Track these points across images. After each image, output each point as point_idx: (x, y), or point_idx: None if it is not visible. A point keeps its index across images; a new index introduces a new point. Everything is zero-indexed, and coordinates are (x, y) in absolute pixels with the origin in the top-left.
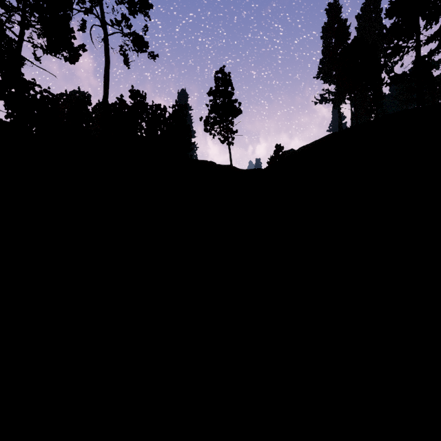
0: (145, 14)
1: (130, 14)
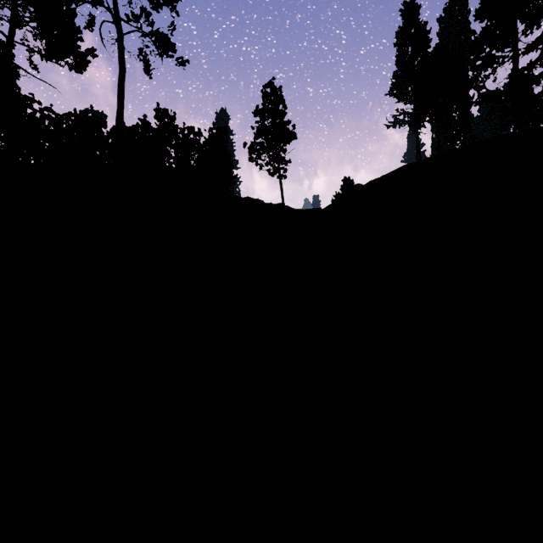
0: (172, 8)
1: (152, 8)
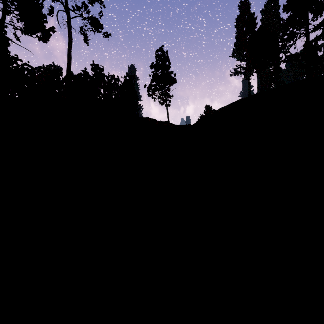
0: (101, 2)
1: (89, 2)
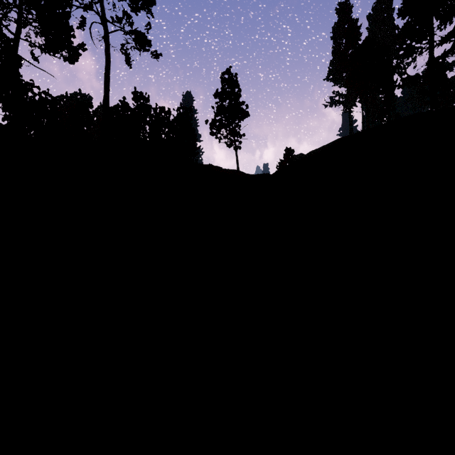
0: (148, 11)
1: (132, 11)
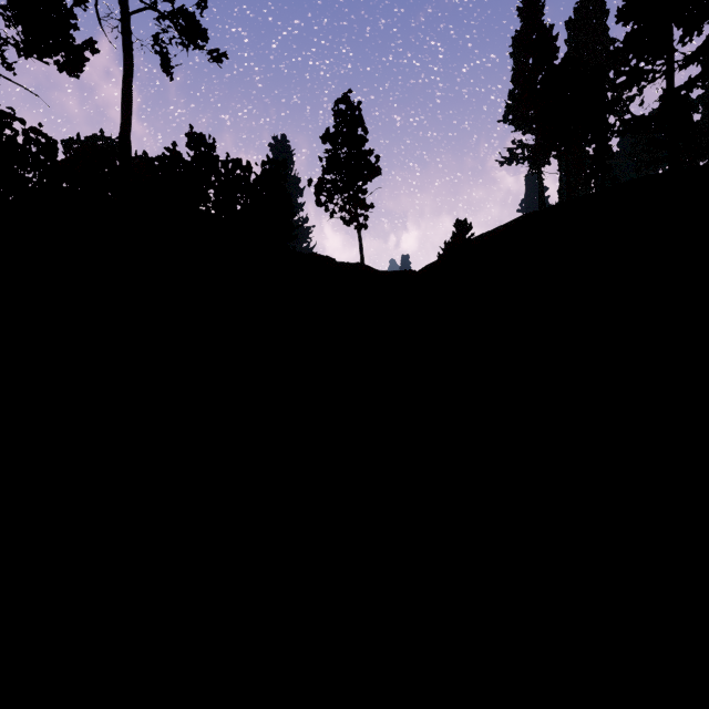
0: None
1: None
